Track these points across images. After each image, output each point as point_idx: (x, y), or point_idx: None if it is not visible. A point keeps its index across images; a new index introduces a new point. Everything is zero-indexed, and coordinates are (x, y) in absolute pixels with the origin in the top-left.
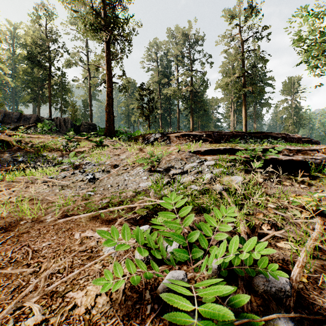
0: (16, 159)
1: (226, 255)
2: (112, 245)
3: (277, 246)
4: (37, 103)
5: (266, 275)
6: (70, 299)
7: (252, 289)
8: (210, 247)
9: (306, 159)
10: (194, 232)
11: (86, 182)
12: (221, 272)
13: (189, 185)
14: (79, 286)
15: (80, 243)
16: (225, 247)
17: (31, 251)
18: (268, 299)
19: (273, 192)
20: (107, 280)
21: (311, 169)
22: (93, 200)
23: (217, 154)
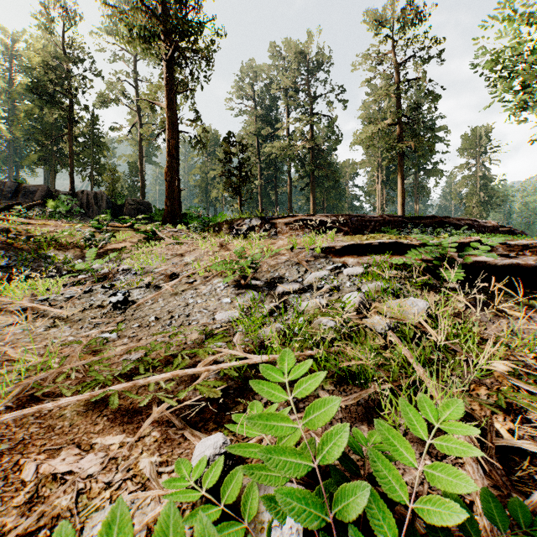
0: None
1: None
2: None
3: None
4: (51, 167)
5: None
6: None
7: None
8: None
9: None
10: (353, 485)
11: (108, 309)
12: None
13: (316, 317)
14: None
15: (30, 498)
16: None
17: None
18: None
19: (494, 333)
20: None
21: None
22: (104, 356)
23: (366, 254)
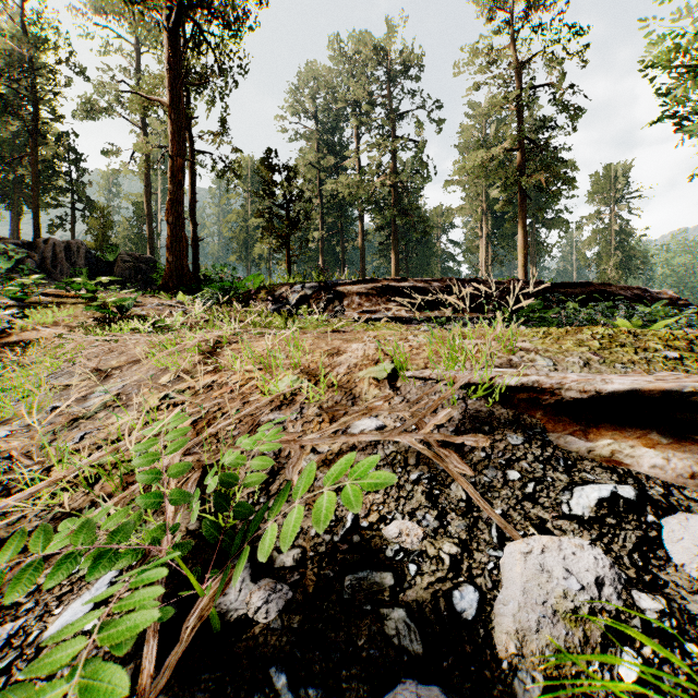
0: None
1: None
2: None
3: None
4: (14, 207)
5: None
6: None
7: None
8: None
9: None
10: None
11: None
12: None
13: None
14: None
15: None
16: None
17: None
18: None
19: None
20: None
21: None
22: None
23: None
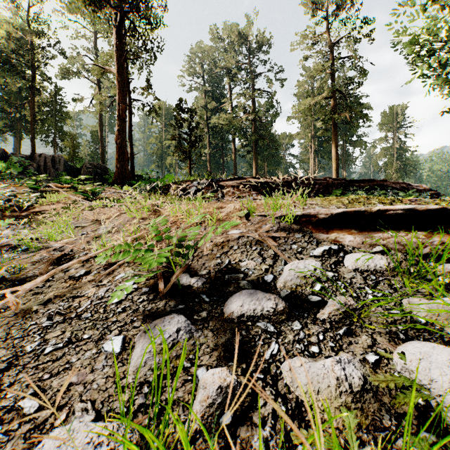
0: None
1: None
2: None
3: None
4: (17, 134)
5: None
6: None
7: None
8: None
9: None
10: None
11: None
12: None
13: None
14: None
15: None
16: None
17: None
18: None
19: None
20: None
21: None
22: None
23: (374, 228)
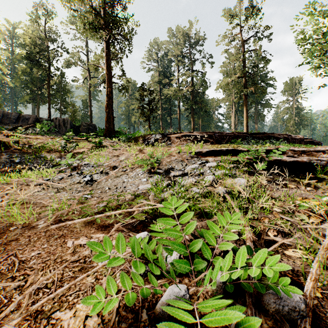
0: (12, 160)
1: (232, 267)
2: (103, 260)
3: (285, 254)
4: (37, 104)
5: (278, 291)
6: (56, 320)
7: (262, 307)
8: (214, 258)
9: (312, 160)
10: (197, 240)
11: (83, 184)
12: (226, 286)
13: (190, 188)
14: (68, 304)
15: (73, 252)
16: (231, 260)
17: (18, 262)
18: (281, 320)
19: (278, 195)
20: (99, 299)
21: (317, 171)
22: (89, 204)
23: (219, 155)
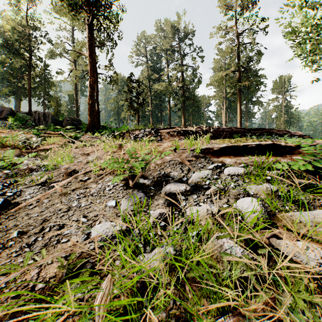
0: None
1: None
2: None
3: None
4: (18, 97)
5: None
6: None
7: None
8: None
9: None
10: None
11: None
12: None
13: (210, 232)
14: None
15: None
16: None
17: None
18: None
19: None
20: None
21: None
22: None
23: (242, 154)
